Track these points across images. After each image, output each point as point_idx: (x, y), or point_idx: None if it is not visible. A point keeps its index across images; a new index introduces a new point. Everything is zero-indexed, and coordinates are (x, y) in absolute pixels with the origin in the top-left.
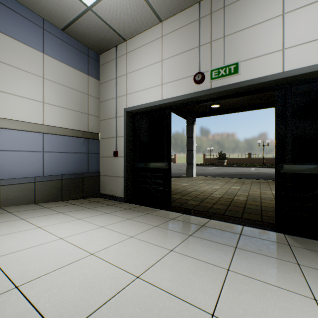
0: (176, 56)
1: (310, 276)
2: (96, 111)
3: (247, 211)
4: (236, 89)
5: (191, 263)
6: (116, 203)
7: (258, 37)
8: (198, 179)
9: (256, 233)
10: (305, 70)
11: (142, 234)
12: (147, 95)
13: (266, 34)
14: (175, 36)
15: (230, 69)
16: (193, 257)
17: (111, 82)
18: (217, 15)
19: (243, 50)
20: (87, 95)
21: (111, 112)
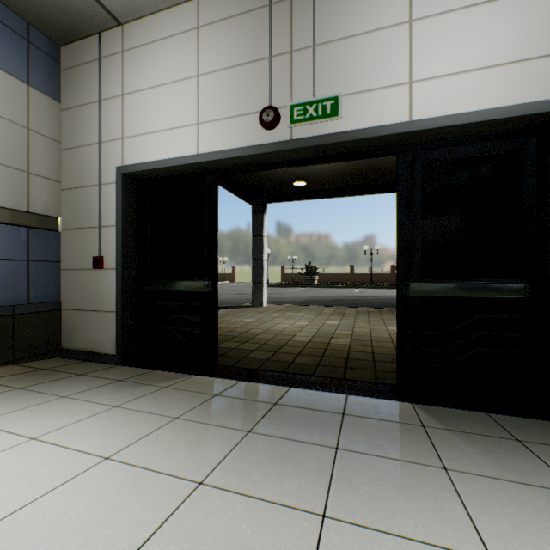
0: (227, 71)
1: (469, 494)
2: (50, 167)
3: (352, 365)
4: (335, 145)
5: (243, 513)
6: (96, 370)
7: (371, 55)
8: (272, 310)
9: (370, 408)
10: (444, 121)
11: (138, 445)
12: (168, 143)
13: (384, 51)
14: (225, 30)
15: (325, 108)
16: (248, 493)
17: (87, 109)
18: (302, 3)
19: (347, 76)
20: (27, 129)
21: (88, 173)
